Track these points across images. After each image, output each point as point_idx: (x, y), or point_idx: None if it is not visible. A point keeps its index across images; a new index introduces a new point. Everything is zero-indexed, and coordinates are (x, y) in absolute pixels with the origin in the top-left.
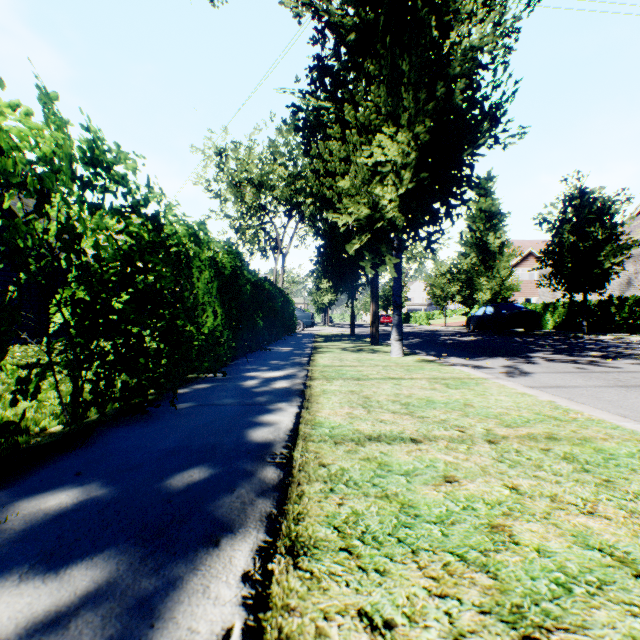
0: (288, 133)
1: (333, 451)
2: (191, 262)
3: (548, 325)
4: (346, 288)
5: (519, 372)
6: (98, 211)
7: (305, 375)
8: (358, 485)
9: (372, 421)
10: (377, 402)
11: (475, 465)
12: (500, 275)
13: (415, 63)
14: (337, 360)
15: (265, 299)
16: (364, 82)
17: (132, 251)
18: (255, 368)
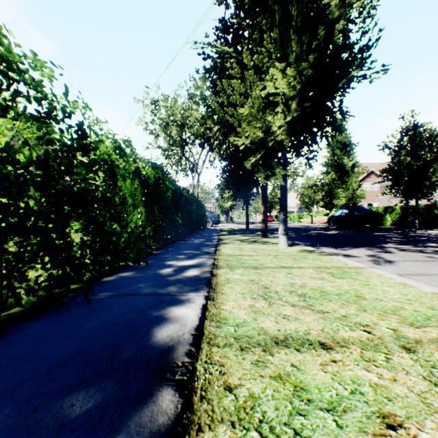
0: (200, 78)
1: (239, 362)
2: (115, 170)
3: (387, 222)
4: (242, 196)
5: (382, 260)
6: (7, 112)
7: (212, 263)
8: (275, 433)
9: (275, 317)
10: (276, 293)
11: (409, 391)
12: (352, 187)
13: (301, 11)
14: (237, 250)
15: (183, 203)
16: (258, 34)
17: (47, 154)
18: (173, 257)
